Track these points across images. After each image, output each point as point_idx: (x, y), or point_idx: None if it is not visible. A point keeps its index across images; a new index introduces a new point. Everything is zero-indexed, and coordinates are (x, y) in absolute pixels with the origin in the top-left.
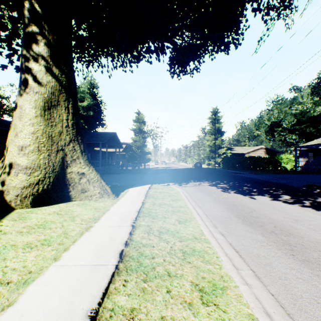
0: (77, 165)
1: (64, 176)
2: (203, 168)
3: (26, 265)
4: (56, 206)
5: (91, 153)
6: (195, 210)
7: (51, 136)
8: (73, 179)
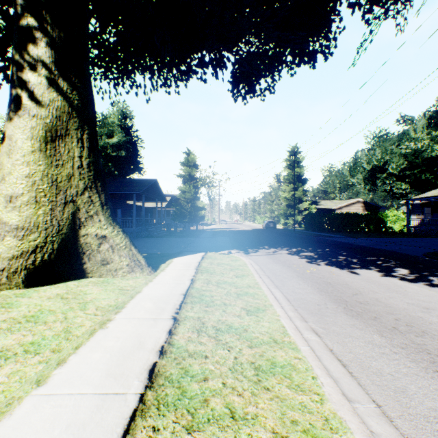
0: (95, 224)
1: (76, 240)
2: (278, 230)
3: None
4: (63, 286)
5: (122, 209)
6: (271, 292)
7: (56, 181)
8: (89, 245)
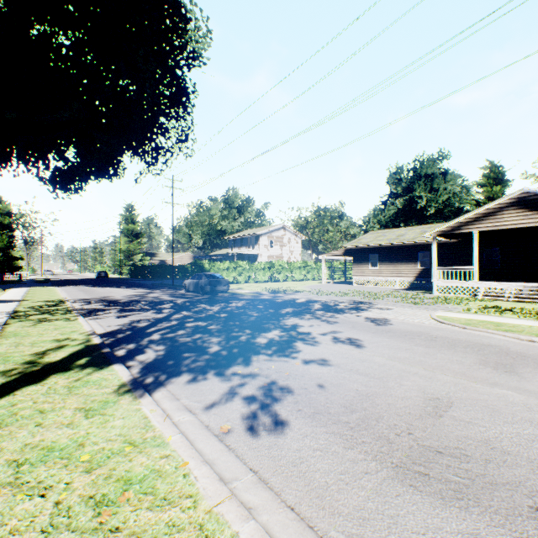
0: None
1: None
2: (109, 278)
3: None
4: None
5: None
6: (61, 291)
7: None
8: None
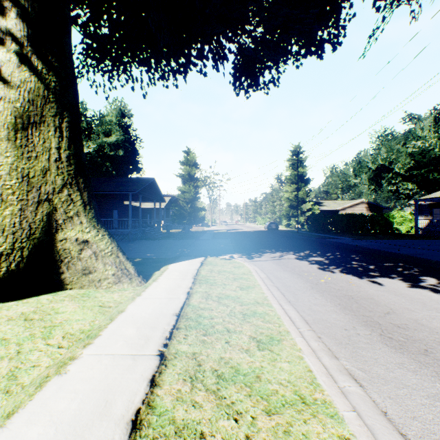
0: (75, 227)
1: (52, 246)
2: (281, 231)
3: None
4: (33, 301)
5: (119, 209)
6: (284, 310)
7: (27, 176)
8: (68, 252)
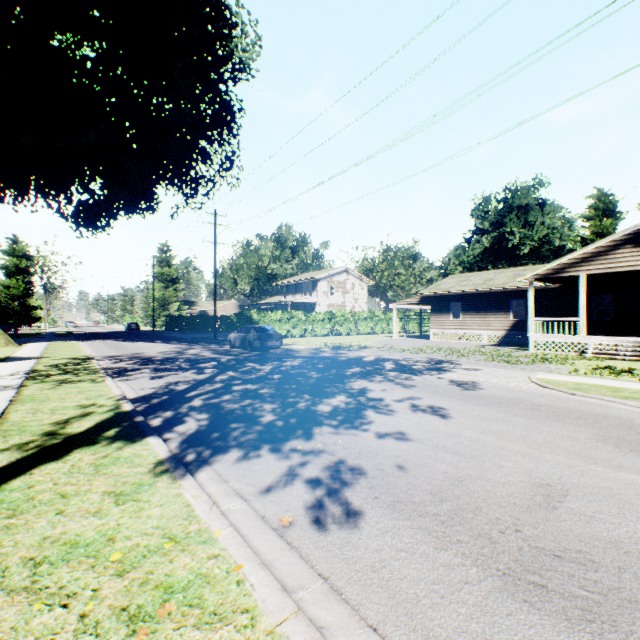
0: None
1: None
2: (140, 331)
3: (5, 353)
4: None
5: None
6: (86, 346)
7: None
8: None
